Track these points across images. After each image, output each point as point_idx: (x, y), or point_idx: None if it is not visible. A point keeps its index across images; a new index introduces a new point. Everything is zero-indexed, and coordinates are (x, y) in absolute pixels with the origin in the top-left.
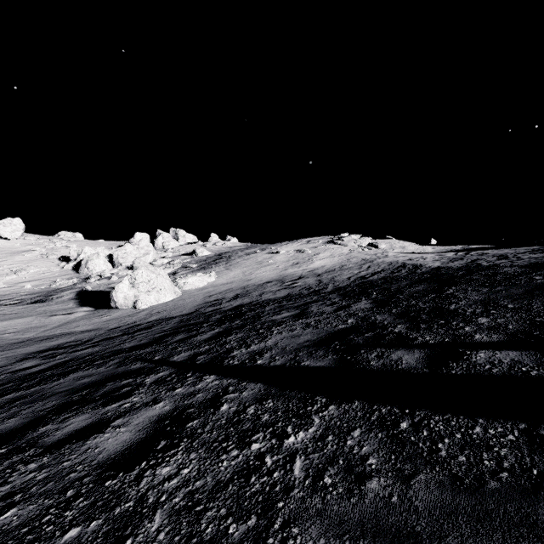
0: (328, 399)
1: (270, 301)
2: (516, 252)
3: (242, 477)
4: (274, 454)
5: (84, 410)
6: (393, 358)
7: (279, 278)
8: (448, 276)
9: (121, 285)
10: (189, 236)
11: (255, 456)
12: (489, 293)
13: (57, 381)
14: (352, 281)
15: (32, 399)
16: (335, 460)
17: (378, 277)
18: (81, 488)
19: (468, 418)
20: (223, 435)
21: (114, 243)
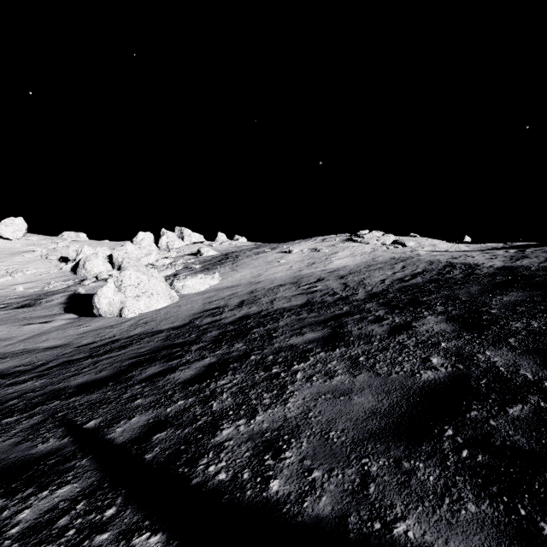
0: None
1: (285, 311)
2: None
3: None
4: None
5: None
6: None
7: (293, 280)
8: (545, 279)
9: (105, 288)
10: (195, 236)
11: None
12: None
13: None
14: (389, 285)
15: None
16: None
17: (423, 280)
18: None
19: None
20: None
21: (118, 243)
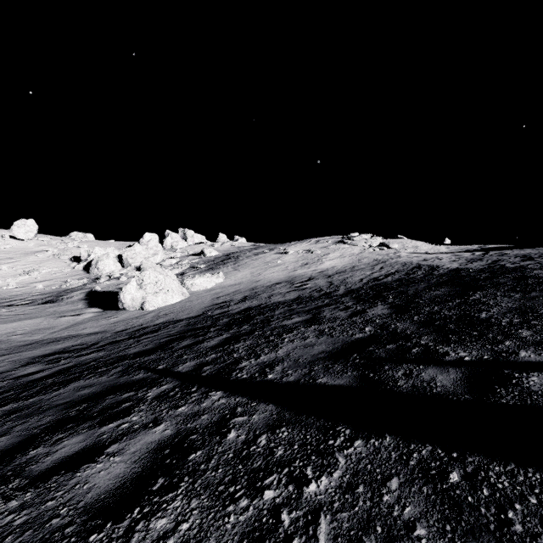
0: (353, 431)
1: (280, 304)
2: (540, 252)
3: (253, 542)
4: (292, 508)
5: (79, 429)
6: (425, 378)
7: (288, 279)
8: (470, 279)
9: (129, 286)
10: (198, 236)
11: (269, 510)
12: (523, 300)
13: (57, 391)
14: (365, 283)
15: (29, 412)
16: (370, 525)
17: (392, 279)
18: (61, 542)
19: (540, 472)
20: (230, 475)
21: (124, 243)
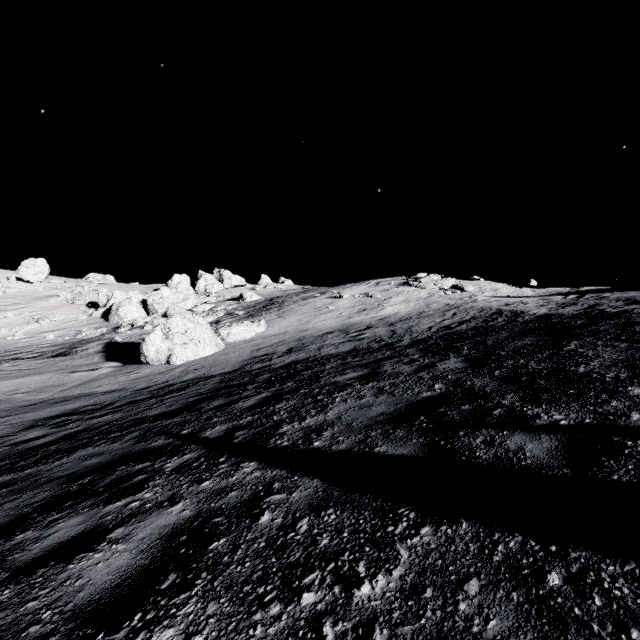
0: (419, 515)
1: (331, 357)
2: None
3: None
4: (337, 618)
5: (79, 508)
6: (510, 447)
7: (342, 328)
8: (563, 326)
9: (153, 336)
10: (236, 278)
11: (307, 621)
12: (631, 350)
13: (59, 460)
14: (434, 332)
15: (22, 486)
16: None
17: (468, 327)
18: None
19: None
20: (259, 571)
21: (149, 286)
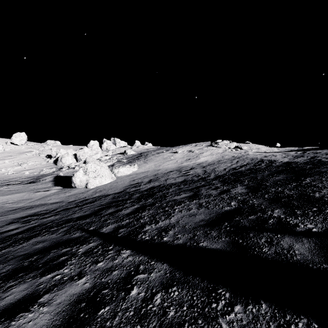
0: (232, 295)
1: (172, 184)
2: None
3: None
4: None
5: (26, 278)
6: (284, 246)
7: (177, 169)
8: (299, 169)
9: (78, 173)
10: (122, 142)
11: None
12: None
13: (21, 244)
14: (227, 171)
15: None
16: None
17: (245, 168)
18: None
19: None
20: None
21: (78, 147)
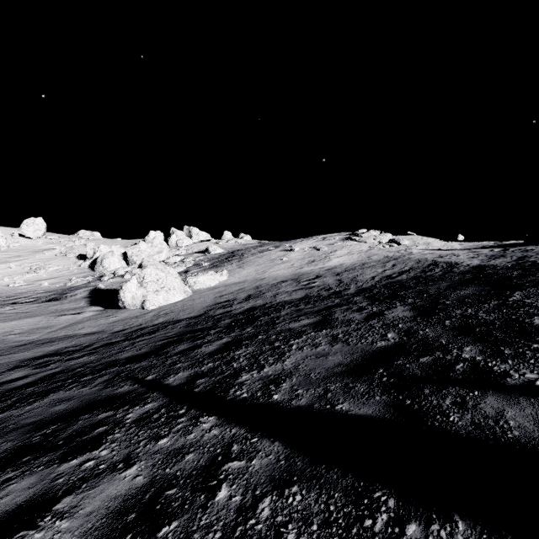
0: (399, 503)
1: (286, 303)
2: None
3: None
4: None
5: (35, 466)
6: (488, 411)
7: (294, 277)
8: (500, 277)
9: (129, 284)
10: (203, 234)
11: None
12: None
13: (31, 404)
14: (377, 281)
15: None
16: None
17: (408, 277)
18: None
19: None
20: None
21: (130, 241)
